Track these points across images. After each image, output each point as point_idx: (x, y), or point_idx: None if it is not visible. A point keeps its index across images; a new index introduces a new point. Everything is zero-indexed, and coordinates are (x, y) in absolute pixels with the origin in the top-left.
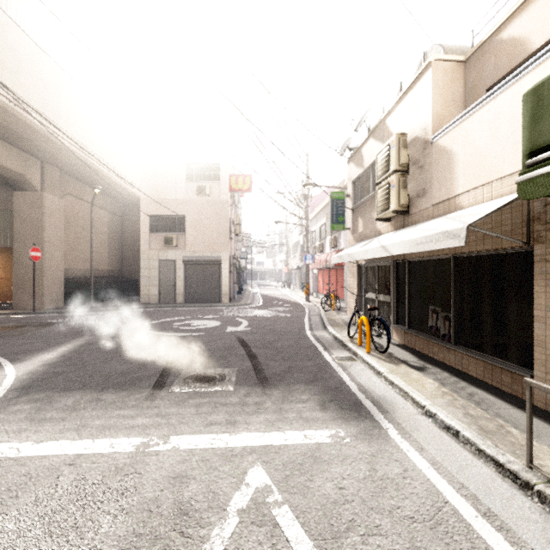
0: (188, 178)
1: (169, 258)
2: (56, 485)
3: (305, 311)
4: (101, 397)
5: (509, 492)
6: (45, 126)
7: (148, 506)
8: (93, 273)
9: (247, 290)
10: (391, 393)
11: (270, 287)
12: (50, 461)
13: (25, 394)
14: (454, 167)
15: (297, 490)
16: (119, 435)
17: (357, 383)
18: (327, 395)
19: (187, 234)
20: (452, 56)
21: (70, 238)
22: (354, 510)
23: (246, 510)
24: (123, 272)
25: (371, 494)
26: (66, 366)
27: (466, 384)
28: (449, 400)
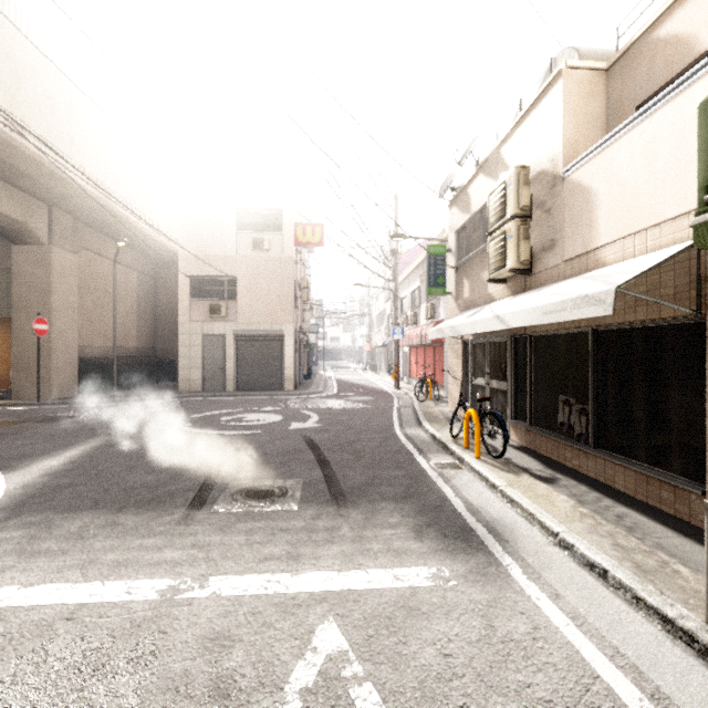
0: (241, 228)
1: (216, 332)
2: (45, 650)
3: (393, 401)
4: (119, 520)
5: (683, 662)
6: (53, 159)
7: (173, 683)
8: (117, 352)
9: (318, 374)
10: (511, 514)
11: (347, 370)
12: (40, 615)
13: (16, 515)
14: (593, 209)
15: (385, 658)
16: (140, 575)
17: (464, 500)
18: (425, 517)
19: (240, 300)
20: (590, 62)
21: (87, 306)
22: (466, 690)
23: (312, 689)
24: (156, 351)
25: (489, 665)
26: (75, 476)
27: (611, 502)
28: (590, 525)
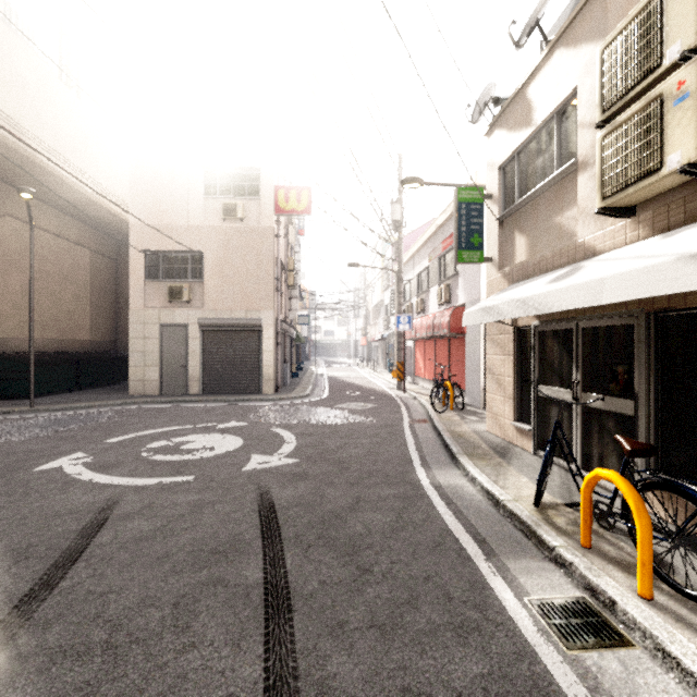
0: (208, 191)
1: (177, 321)
2: None
3: (401, 411)
4: None
5: None
6: None
7: None
8: (60, 346)
9: (309, 371)
10: None
11: (342, 365)
12: None
13: None
14: None
15: None
16: None
17: None
18: None
19: (207, 282)
20: None
21: (13, 288)
22: None
23: None
24: (118, 345)
25: None
26: None
27: None
28: None
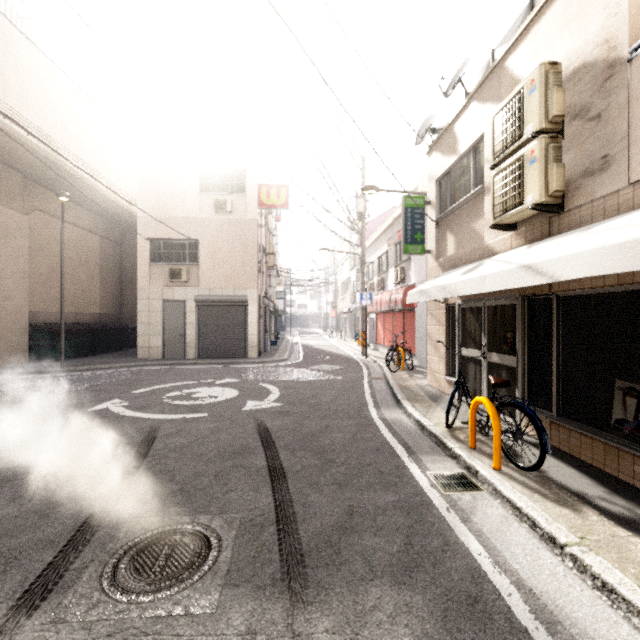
0: (203, 189)
1: (177, 297)
2: None
3: (362, 371)
4: None
5: None
6: None
7: None
8: (77, 318)
9: (285, 340)
10: (623, 629)
11: (314, 335)
12: None
13: None
14: None
15: None
16: None
17: (513, 578)
18: None
19: (201, 264)
20: None
21: (41, 270)
22: None
23: None
24: (122, 317)
25: None
26: None
27: None
28: None
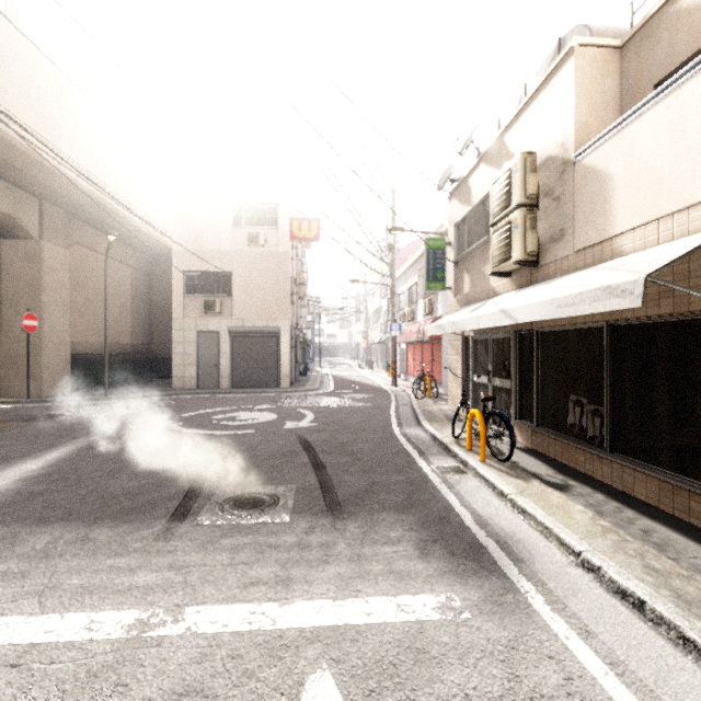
0: (236, 222)
1: (211, 328)
2: None
3: (391, 399)
4: (91, 534)
5: None
6: (41, 150)
7: None
8: (110, 349)
9: (315, 371)
10: (523, 527)
11: (344, 366)
12: None
13: None
14: (609, 195)
15: None
16: (106, 604)
17: (471, 510)
18: (429, 531)
19: (235, 296)
20: (603, 39)
21: (80, 302)
22: None
23: None
24: (151, 347)
25: None
26: (52, 482)
27: (633, 513)
28: (614, 542)
